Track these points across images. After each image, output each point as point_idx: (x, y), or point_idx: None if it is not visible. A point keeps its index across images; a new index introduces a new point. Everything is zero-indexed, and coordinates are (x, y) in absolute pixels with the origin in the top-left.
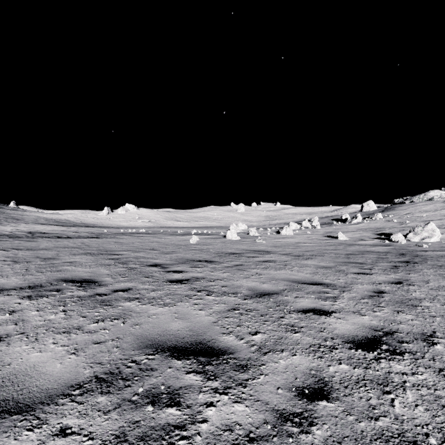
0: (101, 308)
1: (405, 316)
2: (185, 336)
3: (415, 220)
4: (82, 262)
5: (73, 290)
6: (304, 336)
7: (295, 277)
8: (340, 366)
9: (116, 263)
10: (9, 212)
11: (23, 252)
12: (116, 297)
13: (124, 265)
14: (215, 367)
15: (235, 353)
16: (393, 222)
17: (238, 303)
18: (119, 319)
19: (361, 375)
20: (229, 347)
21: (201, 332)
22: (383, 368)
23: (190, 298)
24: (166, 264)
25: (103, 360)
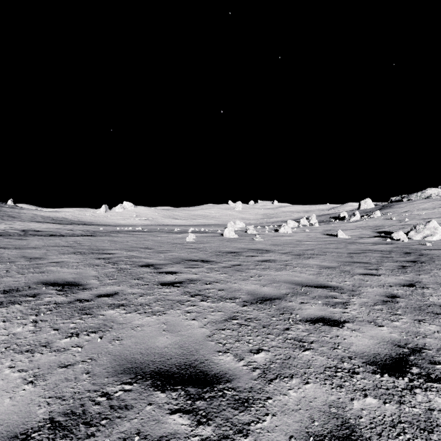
0: (78, 317)
1: (429, 327)
2: (173, 355)
3: (414, 217)
4: (69, 262)
5: (51, 296)
6: (316, 355)
7: (297, 278)
8: (366, 399)
9: (106, 263)
10: (6, 210)
11: (9, 251)
12: (99, 303)
13: (114, 266)
14: (208, 403)
15: (233, 381)
16: (391, 219)
17: (236, 311)
18: (97, 332)
19: (396, 415)
20: (225, 371)
21: (192, 349)
22: (421, 402)
23: (182, 305)
24: (159, 264)
25: (66, 393)
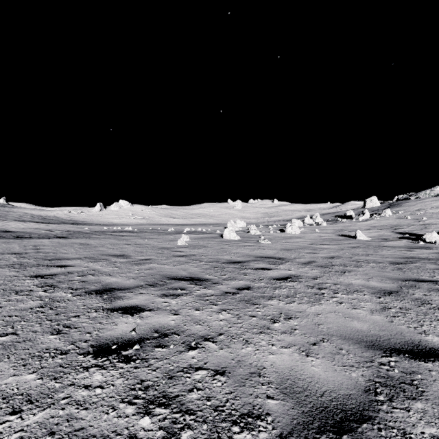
0: None
1: None
2: None
3: (431, 216)
4: None
5: None
6: None
7: (358, 324)
8: None
9: (36, 288)
10: None
11: None
12: None
13: (44, 293)
14: None
15: None
16: (406, 218)
17: None
18: None
19: None
20: None
21: None
22: None
23: None
24: (122, 288)
25: None
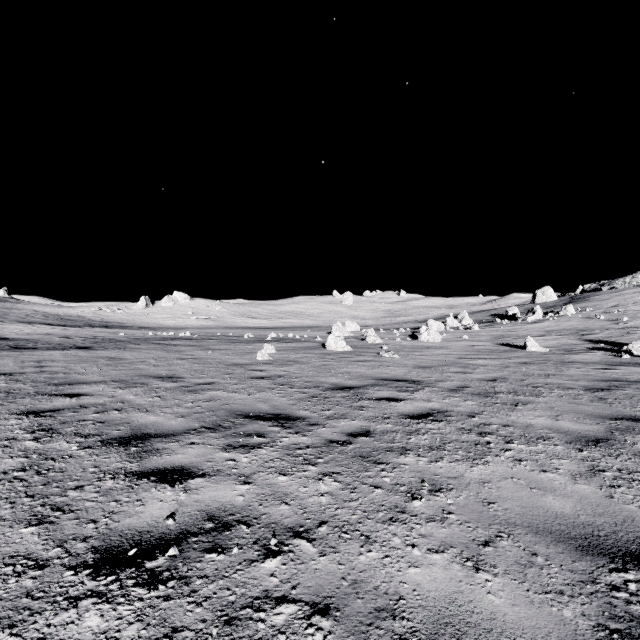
0: None
1: None
2: None
3: (635, 316)
4: None
5: None
6: None
7: (556, 502)
8: None
9: (23, 434)
10: None
11: None
12: None
13: (34, 444)
14: None
15: None
16: (598, 319)
17: None
18: None
19: None
20: None
21: None
22: None
23: None
24: (163, 434)
25: None
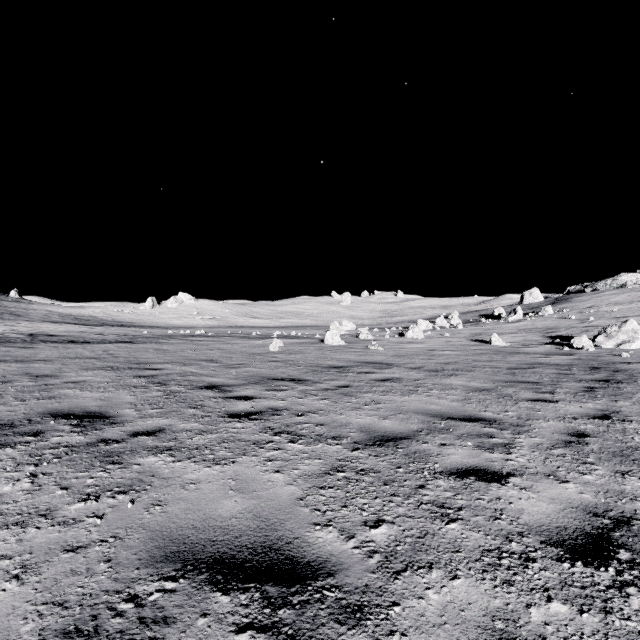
0: (101, 469)
1: (639, 484)
2: (245, 531)
3: (602, 316)
4: (95, 382)
5: (63, 434)
6: (467, 531)
7: (434, 406)
8: (550, 606)
9: (149, 384)
10: (7, 305)
11: (6, 366)
12: (134, 446)
13: (160, 388)
14: (298, 612)
15: (338, 574)
16: (569, 319)
17: (342, 457)
18: (128, 493)
19: (601, 633)
20: (326, 558)
21: (274, 520)
22: (639, 611)
23: (260, 448)
24: (228, 385)
25: (71, 595)
